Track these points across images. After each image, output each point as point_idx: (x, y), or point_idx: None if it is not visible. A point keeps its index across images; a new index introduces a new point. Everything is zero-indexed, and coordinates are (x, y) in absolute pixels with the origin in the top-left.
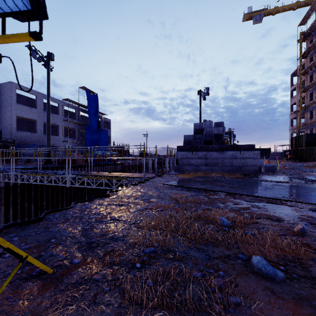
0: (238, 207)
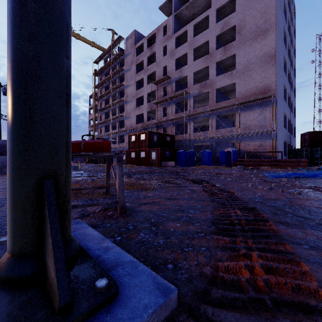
0: None
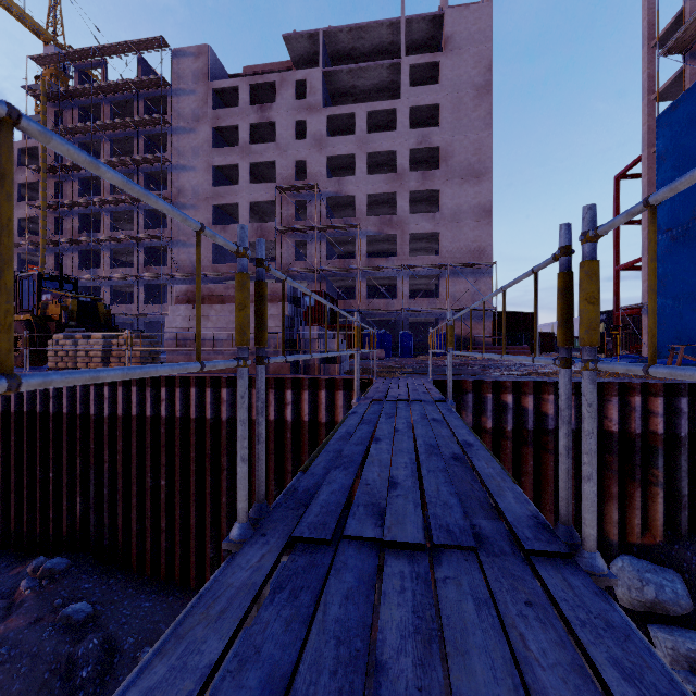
0: (512, 374)
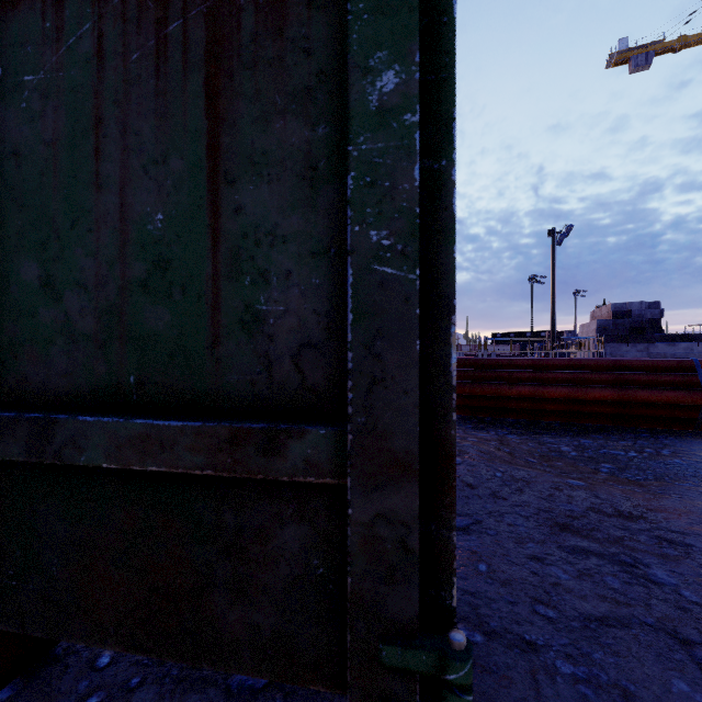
0: None
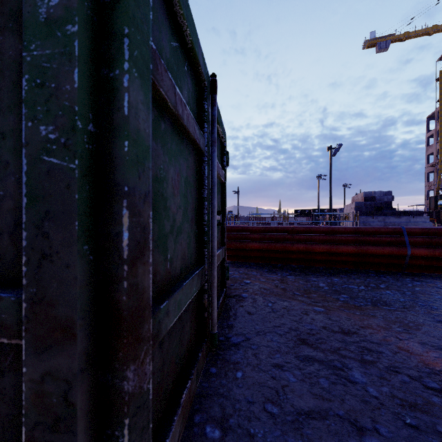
0: None
